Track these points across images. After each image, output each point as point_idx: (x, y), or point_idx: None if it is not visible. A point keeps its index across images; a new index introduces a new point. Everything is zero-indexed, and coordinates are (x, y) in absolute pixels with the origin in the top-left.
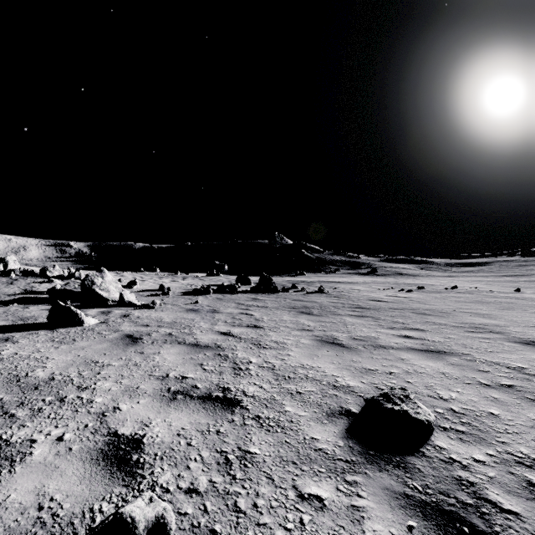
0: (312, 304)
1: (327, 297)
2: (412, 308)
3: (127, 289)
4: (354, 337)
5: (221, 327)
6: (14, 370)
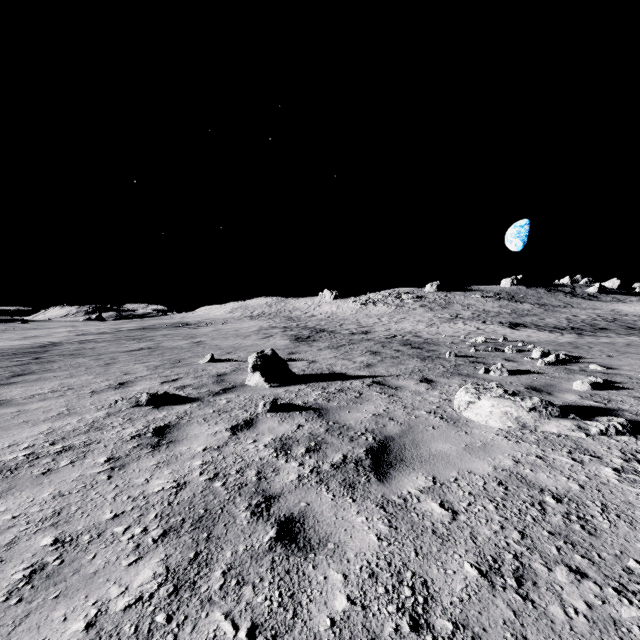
0: None
1: None
2: None
3: None
4: None
5: None
6: (148, 638)
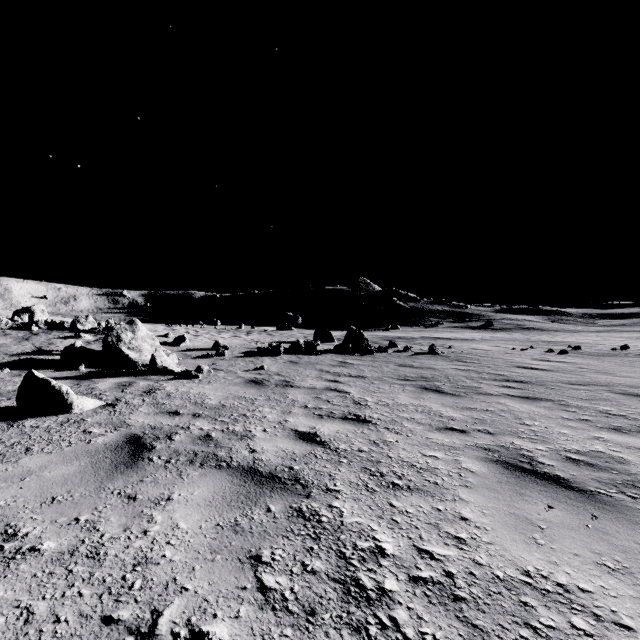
0: (431, 373)
1: (446, 360)
2: (601, 383)
3: (172, 347)
4: (567, 454)
5: (298, 419)
6: None
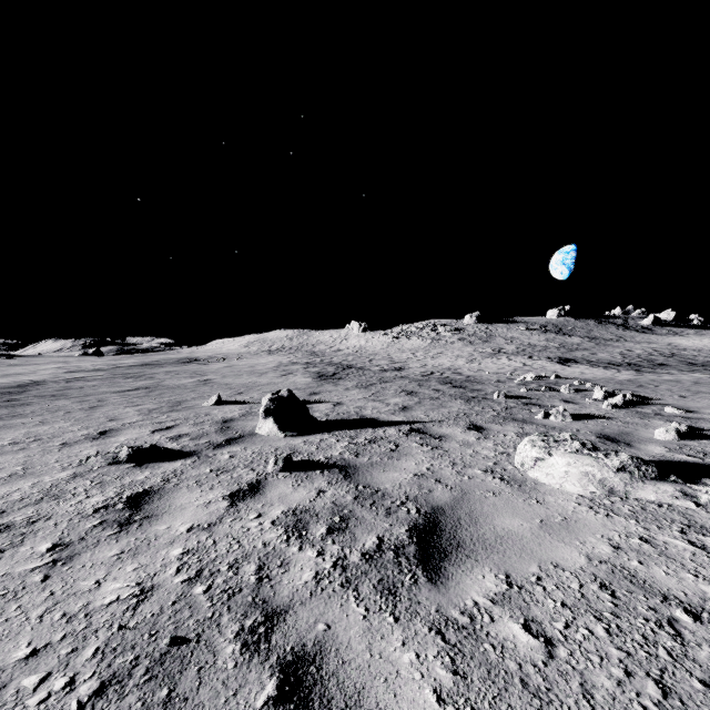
0: None
1: None
2: None
3: None
4: None
5: None
6: None
